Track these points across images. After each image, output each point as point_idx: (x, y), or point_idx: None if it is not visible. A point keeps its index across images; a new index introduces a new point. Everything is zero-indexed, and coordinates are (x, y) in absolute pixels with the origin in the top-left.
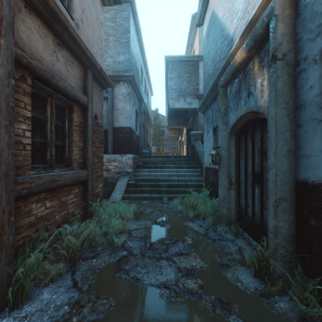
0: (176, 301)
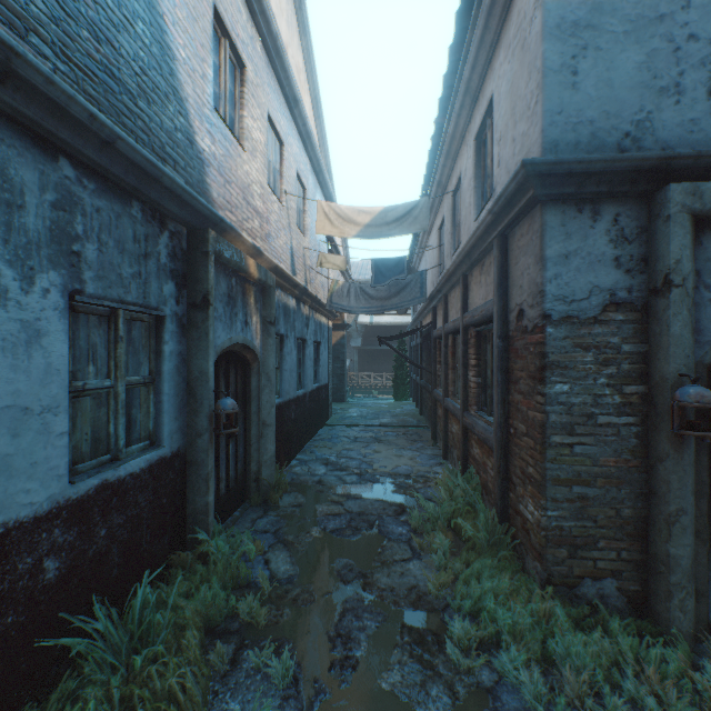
0: (351, 493)
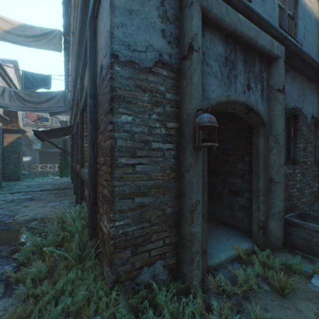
0: None
